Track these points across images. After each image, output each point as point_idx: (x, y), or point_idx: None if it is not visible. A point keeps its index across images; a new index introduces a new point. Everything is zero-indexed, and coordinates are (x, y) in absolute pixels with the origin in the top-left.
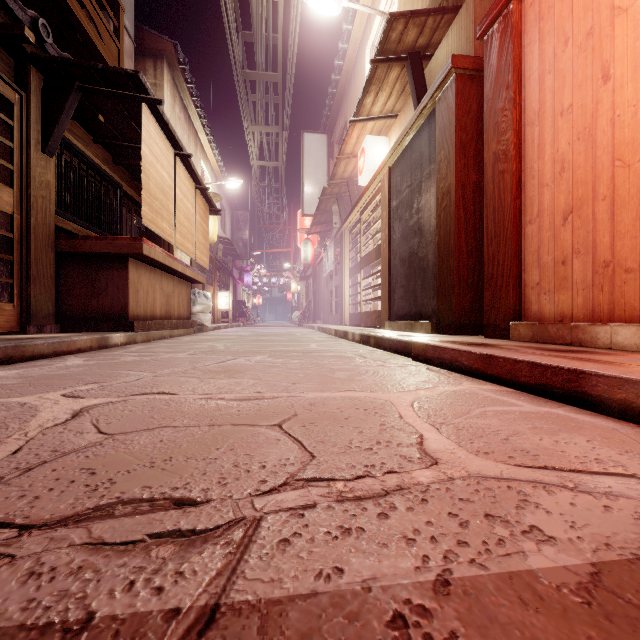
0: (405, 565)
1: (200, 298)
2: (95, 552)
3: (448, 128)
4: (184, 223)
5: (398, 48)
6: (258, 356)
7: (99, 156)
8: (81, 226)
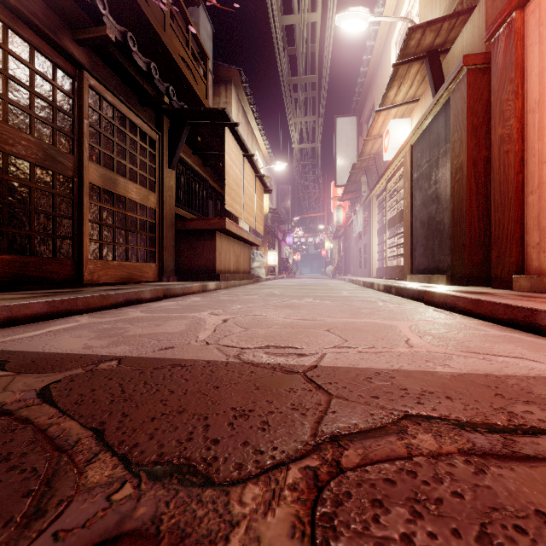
0: (383, 366)
1: (257, 257)
2: (270, 354)
3: (461, 115)
4: (248, 203)
5: (417, 50)
6: (305, 299)
7: (195, 163)
8: (187, 211)
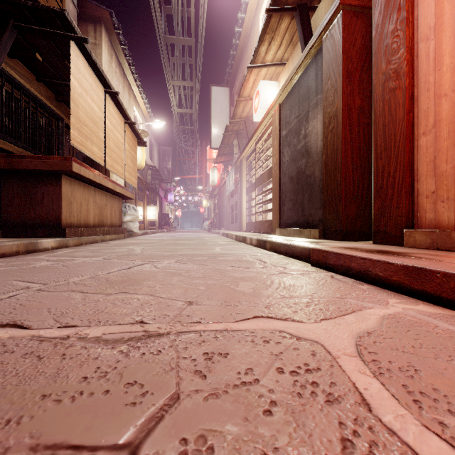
0: None
1: (130, 210)
2: None
3: (335, 60)
4: (114, 149)
5: None
6: (166, 261)
7: (42, 93)
8: (23, 148)
